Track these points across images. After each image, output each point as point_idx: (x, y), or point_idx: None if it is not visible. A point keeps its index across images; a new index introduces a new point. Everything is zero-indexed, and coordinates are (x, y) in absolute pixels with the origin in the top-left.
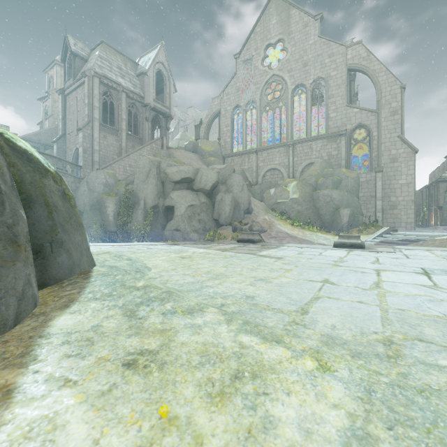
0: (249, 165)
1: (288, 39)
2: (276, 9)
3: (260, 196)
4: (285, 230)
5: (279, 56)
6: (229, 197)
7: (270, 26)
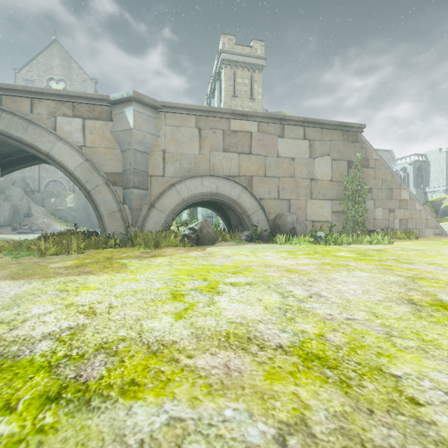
0: (31, 174)
1: (70, 83)
2: (59, 53)
3: (41, 203)
4: (60, 229)
5: (63, 85)
6: (9, 204)
7: (53, 64)
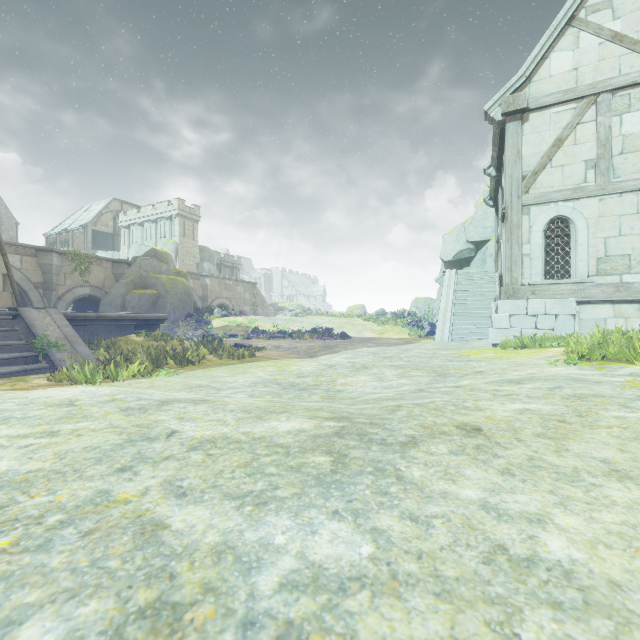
0: None
1: None
2: None
3: None
4: None
5: None
6: None
7: None
